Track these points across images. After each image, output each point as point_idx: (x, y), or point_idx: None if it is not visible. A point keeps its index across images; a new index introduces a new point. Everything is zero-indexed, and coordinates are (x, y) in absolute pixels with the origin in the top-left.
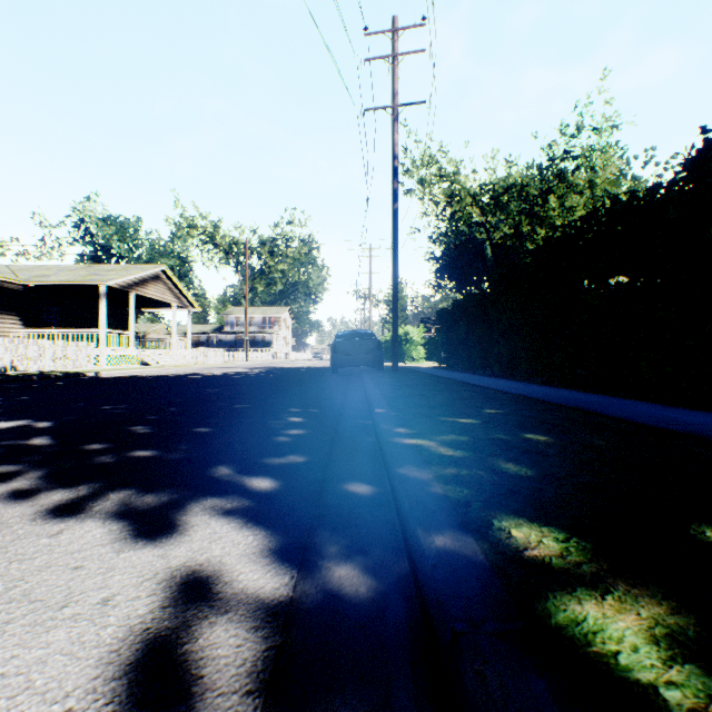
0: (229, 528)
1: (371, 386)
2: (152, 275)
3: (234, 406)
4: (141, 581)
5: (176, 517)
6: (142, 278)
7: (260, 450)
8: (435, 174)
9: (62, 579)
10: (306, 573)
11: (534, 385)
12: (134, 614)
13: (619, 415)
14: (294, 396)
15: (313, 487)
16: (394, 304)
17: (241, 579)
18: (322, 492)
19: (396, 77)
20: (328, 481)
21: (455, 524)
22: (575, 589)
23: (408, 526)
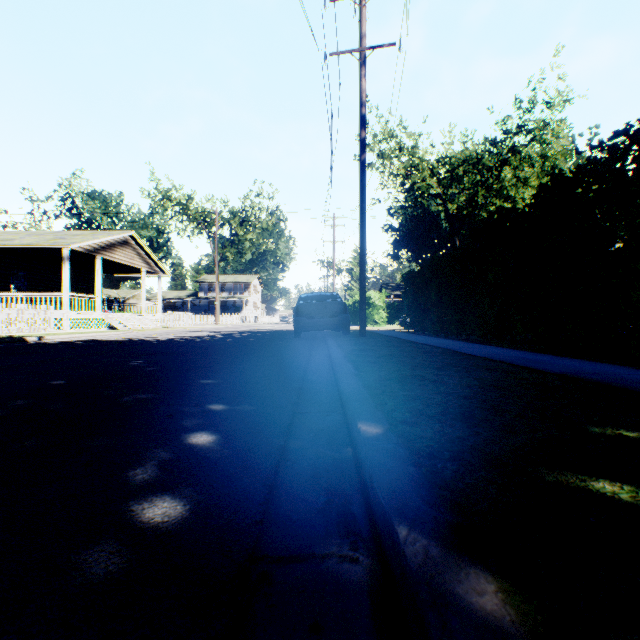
0: None
1: (339, 358)
2: (120, 240)
3: (124, 397)
4: None
5: None
6: (110, 243)
7: None
8: (394, 149)
9: None
10: None
11: (550, 356)
12: None
13: None
14: (234, 373)
15: None
16: (361, 263)
17: None
18: None
19: (363, 18)
20: None
21: None
22: None
23: None
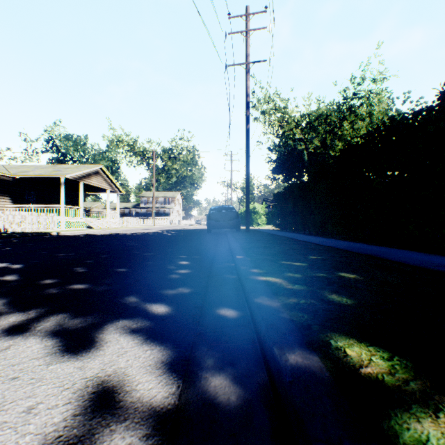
0: (133, 344)
1: (232, 241)
2: (94, 171)
3: (143, 254)
4: (61, 390)
5: (95, 335)
6: (88, 173)
7: (159, 284)
8: (272, 108)
9: (0, 388)
10: (189, 383)
11: (338, 240)
12: (50, 422)
13: (399, 260)
14: (183, 247)
15: (195, 311)
16: (247, 189)
17: (139, 388)
18: (201, 315)
19: (248, 44)
20: (205, 306)
21: (302, 344)
22: (411, 406)
23: (266, 344)
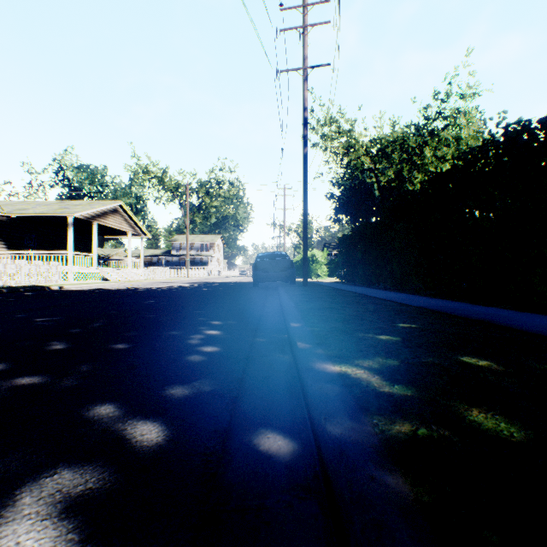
0: None
1: (285, 299)
2: (112, 209)
3: (160, 318)
4: None
5: None
6: (103, 211)
7: (165, 374)
8: (335, 131)
9: None
10: None
11: (427, 298)
12: None
13: (534, 330)
14: (217, 308)
15: (211, 444)
16: (304, 230)
17: None
18: (222, 454)
19: (306, 44)
20: (234, 429)
21: None
22: None
23: None
